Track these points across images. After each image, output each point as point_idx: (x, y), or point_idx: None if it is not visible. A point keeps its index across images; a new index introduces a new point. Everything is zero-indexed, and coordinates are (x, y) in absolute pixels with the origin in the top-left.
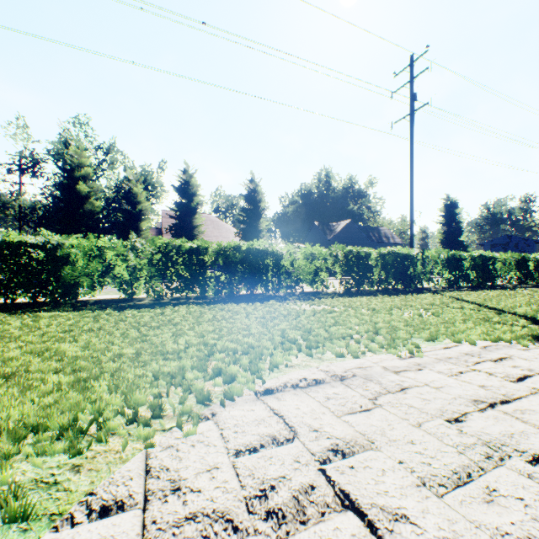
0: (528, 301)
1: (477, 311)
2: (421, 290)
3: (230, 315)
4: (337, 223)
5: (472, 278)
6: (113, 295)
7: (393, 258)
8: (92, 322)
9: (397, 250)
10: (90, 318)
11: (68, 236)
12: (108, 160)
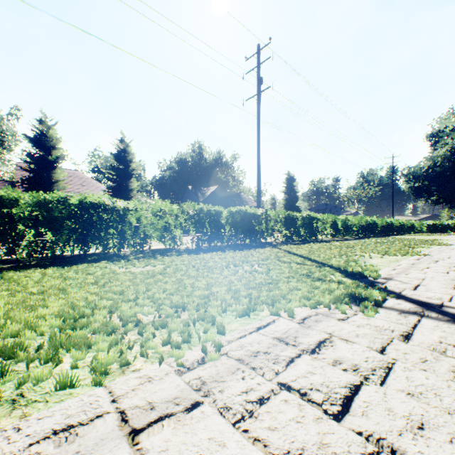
0: (339, 252)
1: (303, 264)
2: (265, 245)
3: None
4: (208, 188)
5: (303, 233)
6: None
7: (242, 216)
8: None
9: (246, 209)
10: None
11: None
12: None
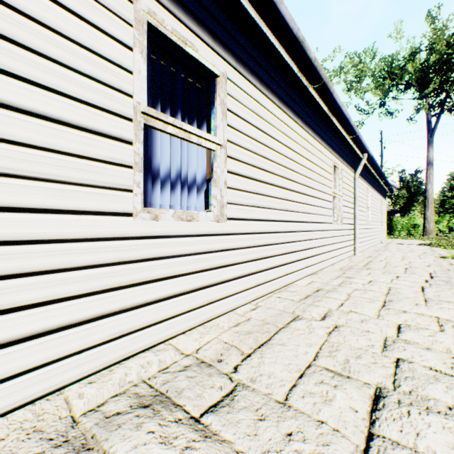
0: None
1: None
2: None
3: None
4: None
5: None
6: None
7: None
8: None
9: None
10: None
11: None
12: None
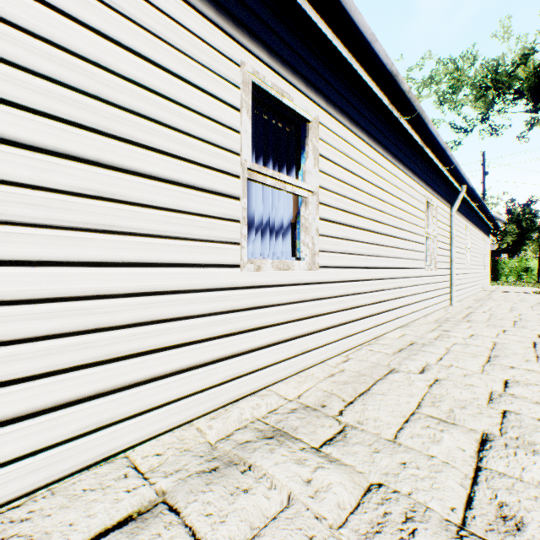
0: None
1: None
2: None
3: None
4: None
5: None
6: None
7: None
8: None
9: None
10: None
11: None
12: None
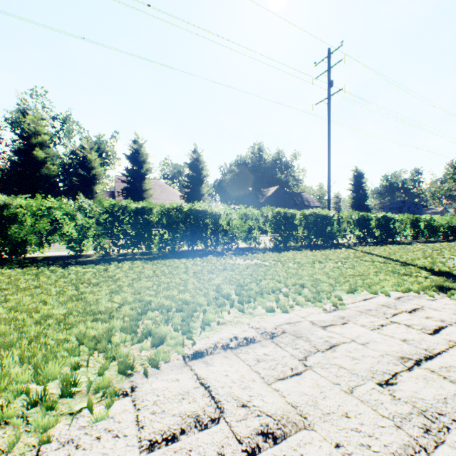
0: (423, 255)
1: (386, 263)
2: (337, 246)
3: (170, 270)
4: (267, 189)
5: (377, 235)
6: (63, 251)
7: (314, 218)
8: (31, 280)
9: (318, 212)
10: (32, 275)
11: (25, 197)
12: (64, 129)
